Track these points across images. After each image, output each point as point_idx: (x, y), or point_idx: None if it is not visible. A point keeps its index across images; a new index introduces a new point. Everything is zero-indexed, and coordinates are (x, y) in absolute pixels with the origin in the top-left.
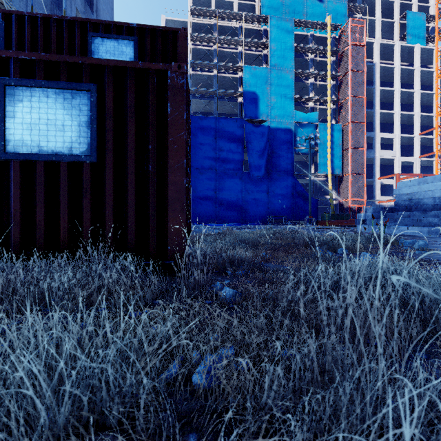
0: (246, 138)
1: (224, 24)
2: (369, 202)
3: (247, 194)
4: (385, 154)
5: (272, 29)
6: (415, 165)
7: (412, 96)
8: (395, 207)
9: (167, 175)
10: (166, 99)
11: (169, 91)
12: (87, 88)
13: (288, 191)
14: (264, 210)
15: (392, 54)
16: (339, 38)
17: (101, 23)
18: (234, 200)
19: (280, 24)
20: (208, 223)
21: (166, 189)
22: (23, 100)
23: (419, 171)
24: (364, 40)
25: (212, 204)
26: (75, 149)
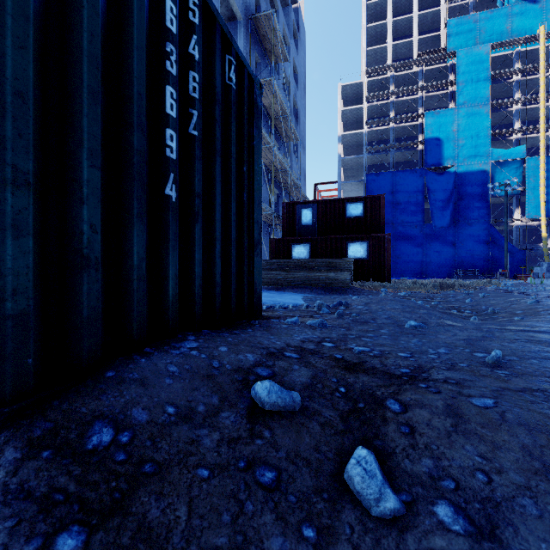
0: (427, 188)
1: (401, 73)
2: None
3: (428, 247)
4: None
5: (460, 64)
6: None
7: None
8: None
9: (385, 262)
10: (385, 242)
11: (386, 240)
12: (366, 242)
13: (481, 241)
14: (449, 263)
15: None
16: None
17: (350, 198)
18: (413, 253)
19: (470, 56)
20: None
21: (385, 265)
22: (351, 246)
23: None
24: None
25: None
26: (363, 256)
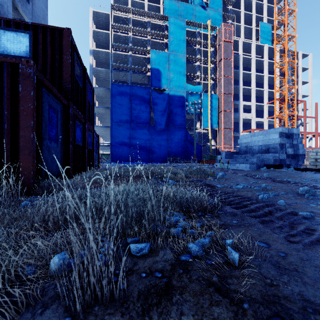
0: (152, 101)
1: (137, 18)
2: (236, 148)
3: (153, 141)
4: (246, 116)
5: (171, 25)
6: (265, 123)
7: (263, 78)
8: (239, 151)
9: (19, 131)
10: (19, 82)
11: (20, 77)
12: None
13: (182, 139)
14: (165, 153)
15: (251, 49)
16: (216, 36)
17: (3, 20)
18: (144, 145)
19: (176, 22)
20: (124, 162)
21: (19, 140)
22: None
23: (267, 127)
24: (232, 38)
25: (127, 148)
26: None
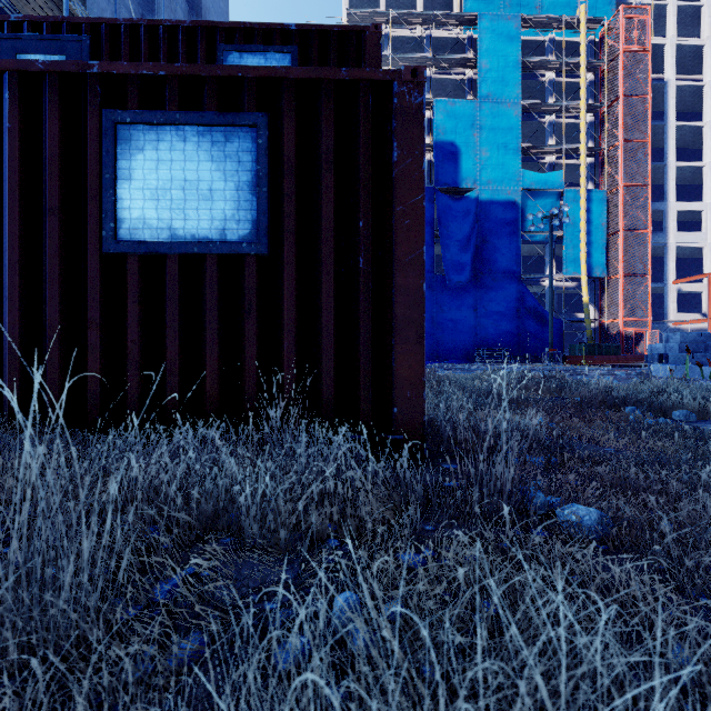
0: (438, 219)
1: (401, 34)
2: (656, 325)
3: (439, 312)
4: (686, 239)
5: (483, 35)
6: None
7: None
8: None
9: (390, 275)
10: (389, 135)
11: (396, 120)
12: (251, 121)
13: (510, 306)
14: (469, 339)
15: (699, 63)
16: (601, 42)
17: (239, 28)
18: None
19: (496, 26)
20: None
21: (389, 301)
22: (144, 148)
23: None
24: (648, 41)
25: None
26: (230, 231)
